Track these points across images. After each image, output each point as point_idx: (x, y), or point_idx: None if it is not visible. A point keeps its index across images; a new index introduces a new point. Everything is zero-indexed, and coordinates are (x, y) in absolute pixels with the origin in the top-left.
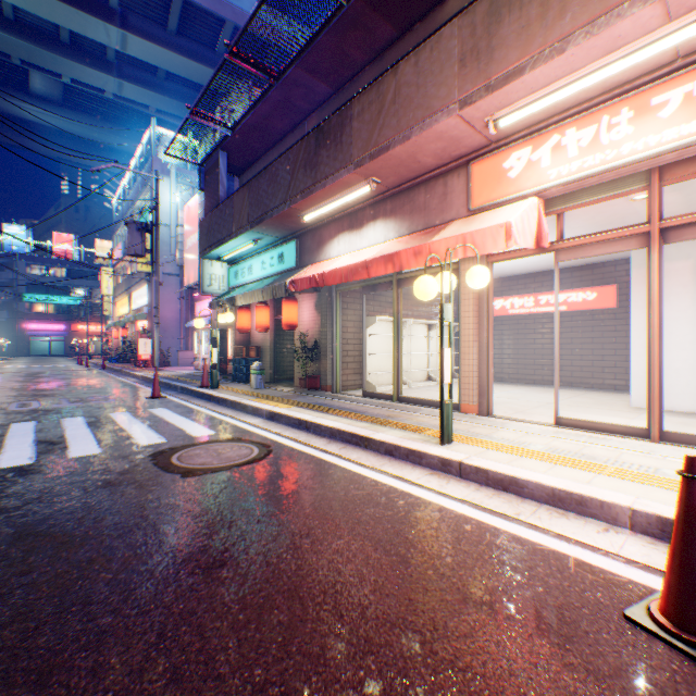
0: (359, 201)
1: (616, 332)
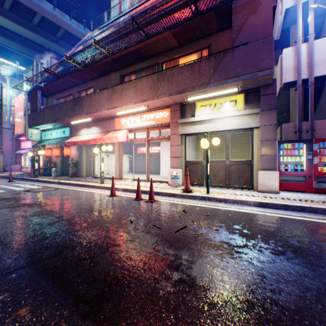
0: (89, 120)
1: None
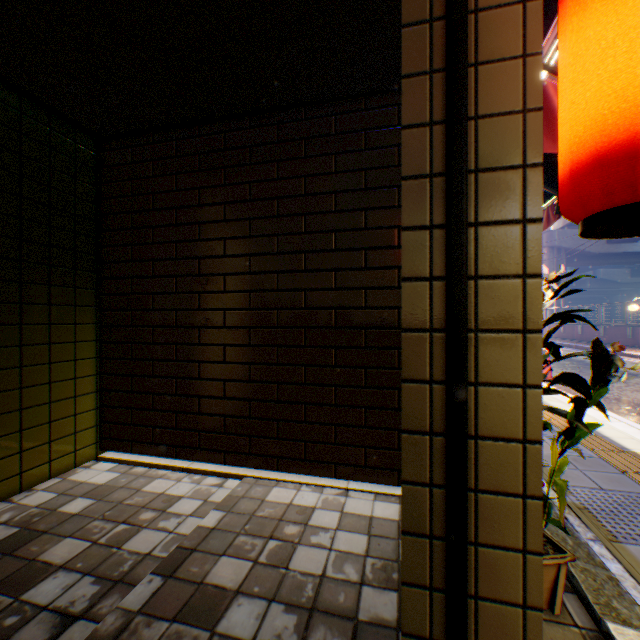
0: None
1: None
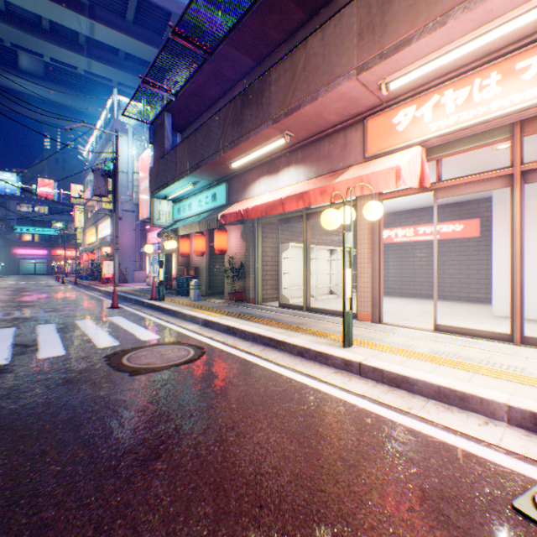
0: (276, 151)
1: (478, 256)
